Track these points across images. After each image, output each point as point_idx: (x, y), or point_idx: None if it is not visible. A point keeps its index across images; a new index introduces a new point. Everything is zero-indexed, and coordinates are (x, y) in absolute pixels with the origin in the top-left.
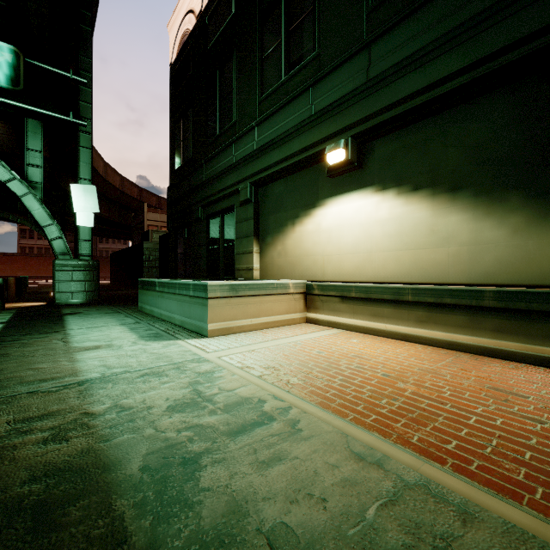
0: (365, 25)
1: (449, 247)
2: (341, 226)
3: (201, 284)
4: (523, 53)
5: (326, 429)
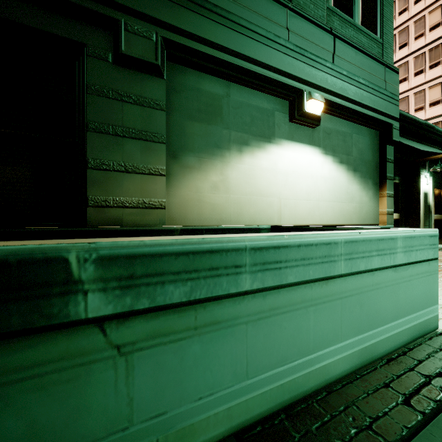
0: (326, 14)
1: (353, 203)
2: (297, 172)
3: (427, 234)
4: (384, 120)
5: None
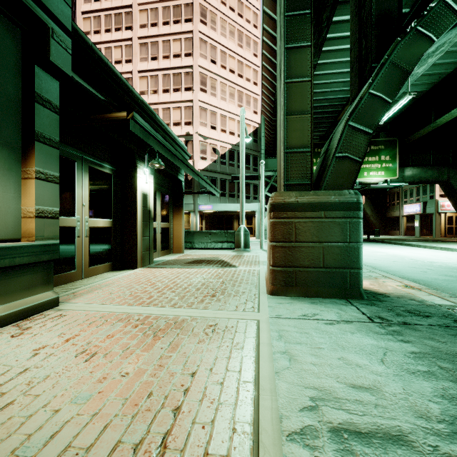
0: None
1: None
2: None
3: None
4: None
5: (285, 386)
